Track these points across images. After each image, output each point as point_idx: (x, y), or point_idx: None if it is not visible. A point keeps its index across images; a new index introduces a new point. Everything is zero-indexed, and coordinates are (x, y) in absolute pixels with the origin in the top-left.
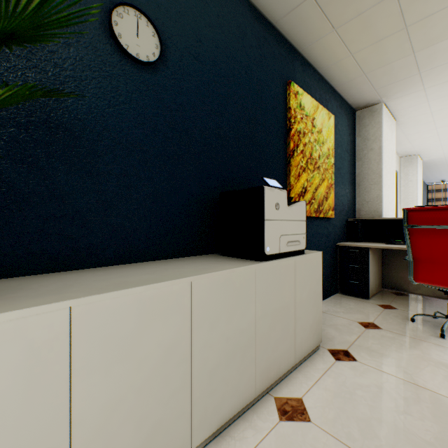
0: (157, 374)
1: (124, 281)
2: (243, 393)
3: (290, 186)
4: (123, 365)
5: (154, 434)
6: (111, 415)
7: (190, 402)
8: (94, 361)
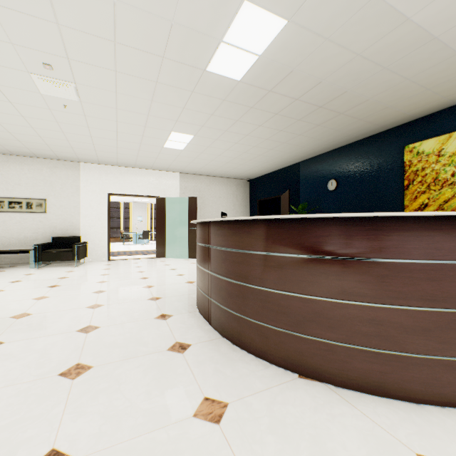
0: None
1: None
2: None
3: (404, 206)
4: None
5: None
6: None
7: None
8: None
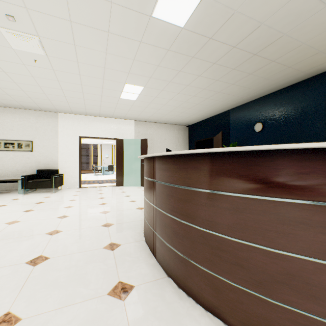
0: None
1: None
2: None
3: None
4: None
5: None
6: None
7: None
8: None
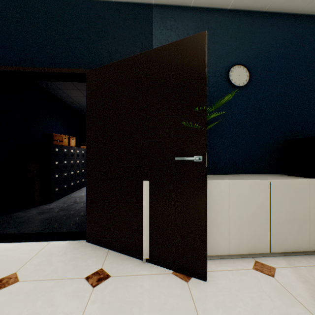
0: (255, 214)
1: (241, 178)
2: (300, 244)
3: None
4: (243, 205)
5: (254, 235)
6: (240, 220)
7: (269, 232)
8: (235, 200)
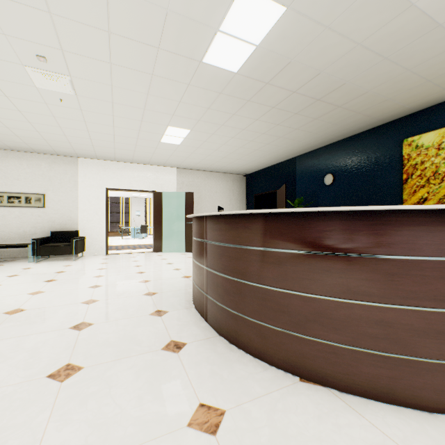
0: None
1: None
2: None
3: (403, 201)
4: None
5: None
6: None
7: None
8: None
